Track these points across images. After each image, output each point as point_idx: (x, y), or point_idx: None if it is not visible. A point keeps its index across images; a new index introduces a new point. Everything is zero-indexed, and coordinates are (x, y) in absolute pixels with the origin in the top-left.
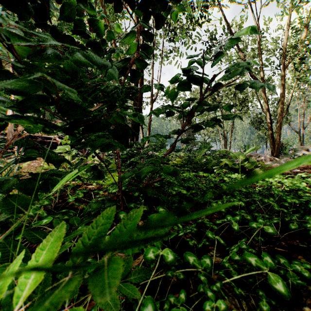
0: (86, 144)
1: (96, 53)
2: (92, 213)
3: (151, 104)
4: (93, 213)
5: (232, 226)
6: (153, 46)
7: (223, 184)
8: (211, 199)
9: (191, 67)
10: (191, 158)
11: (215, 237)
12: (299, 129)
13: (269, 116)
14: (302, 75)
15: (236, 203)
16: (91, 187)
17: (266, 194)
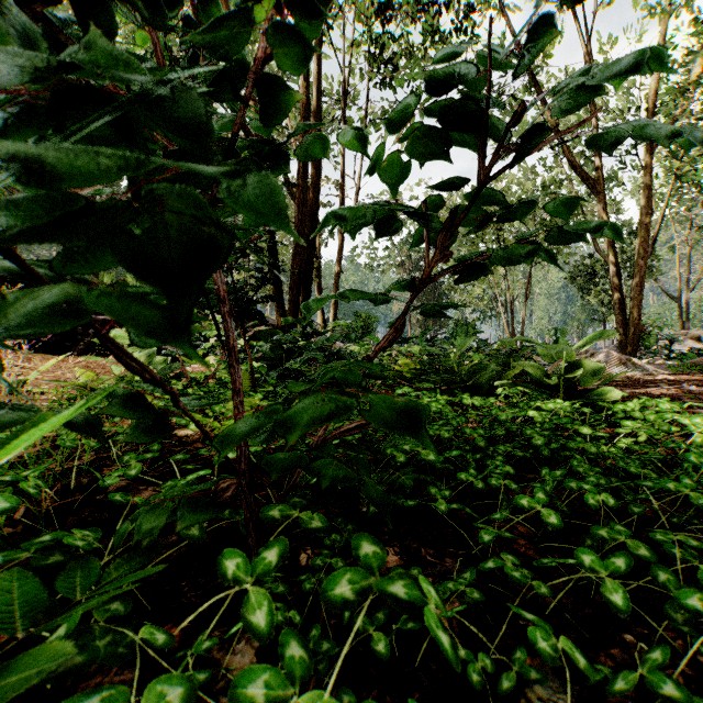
0: (46, 310)
1: (157, 25)
2: (143, 543)
3: (342, 234)
4: (147, 542)
5: (603, 591)
6: (345, 99)
7: (533, 431)
8: None
9: (463, 73)
10: (437, 358)
11: (558, 645)
12: (679, 292)
13: (615, 262)
14: (687, 166)
15: (593, 500)
16: (185, 436)
17: (654, 460)
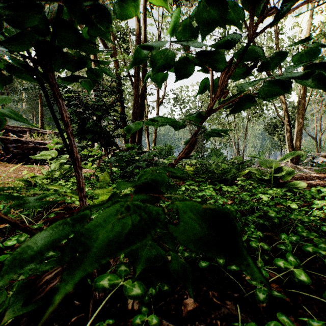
0: None
1: None
2: None
3: (158, 107)
4: None
5: None
6: None
7: (267, 208)
8: None
9: None
10: (204, 166)
11: None
12: (316, 135)
13: (288, 120)
14: None
15: None
16: (73, 207)
17: None
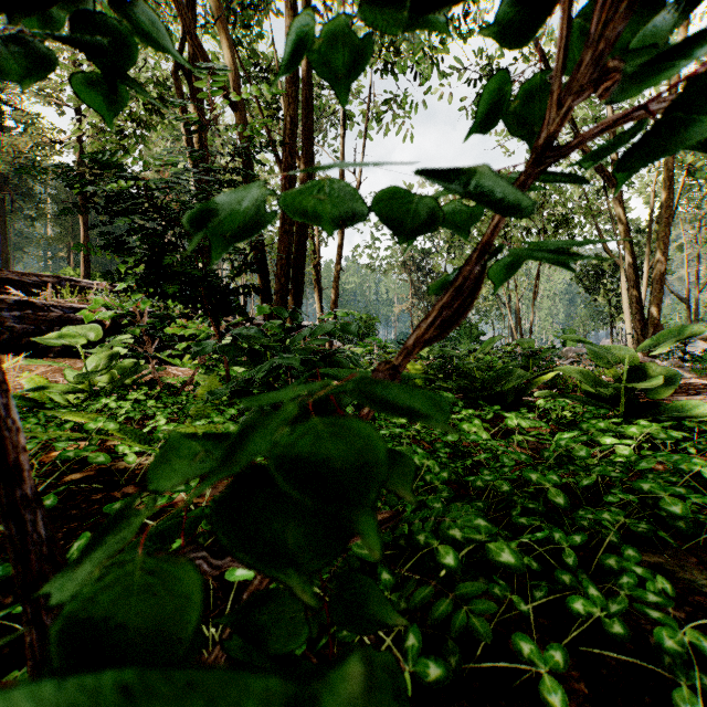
0: None
1: None
2: None
3: (342, 230)
4: None
5: None
6: None
7: (654, 486)
8: (591, 545)
9: None
10: (449, 361)
11: None
12: (687, 292)
13: (631, 258)
14: (700, 161)
15: None
16: (121, 470)
17: None
